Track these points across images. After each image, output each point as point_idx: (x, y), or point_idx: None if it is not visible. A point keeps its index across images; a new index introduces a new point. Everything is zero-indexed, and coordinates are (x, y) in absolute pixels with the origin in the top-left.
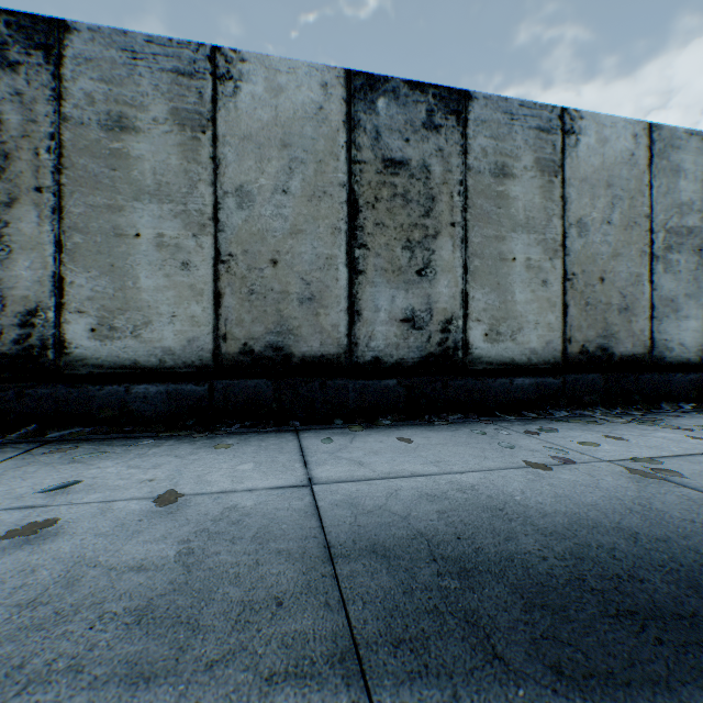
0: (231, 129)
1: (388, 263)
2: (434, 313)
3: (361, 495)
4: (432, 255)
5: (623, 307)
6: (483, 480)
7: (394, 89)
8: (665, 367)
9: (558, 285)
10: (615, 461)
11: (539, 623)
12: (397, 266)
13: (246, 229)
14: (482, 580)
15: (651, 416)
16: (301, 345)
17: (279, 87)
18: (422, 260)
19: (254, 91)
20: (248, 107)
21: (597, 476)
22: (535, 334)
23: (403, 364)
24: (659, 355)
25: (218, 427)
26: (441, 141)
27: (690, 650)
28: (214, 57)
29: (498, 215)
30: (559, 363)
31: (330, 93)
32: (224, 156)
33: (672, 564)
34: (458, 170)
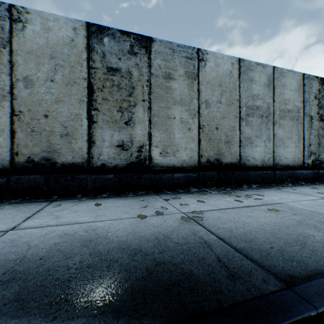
0: (21, 47)
1: (109, 118)
2: (134, 143)
3: (28, 236)
4: (133, 115)
5: (227, 141)
6: (107, 225)
7: (113, 33)
8: (246, 168)
9: (196, 130)
10: (187, 213)
11: (1, 311)
12: (114, 119)
13: (30, 98)
14: (12, 285)
15: (235, 190)
16: (62, 158)
17: (49, 28)
18: (127, 117)
19: (35, 29)
20: (31, 36)
21: (167, 220)
22: (185, 153)
23: (118, 167)
24: (244, 163)
25: (9, 200)
26: (137, 60)
27: (62, 323)
28: (11, 10)
29: (166, 97)
30: (197, 166)
31: (78, 33)
32: (17, 61)
33: (133, 268)
34: (146, 75)
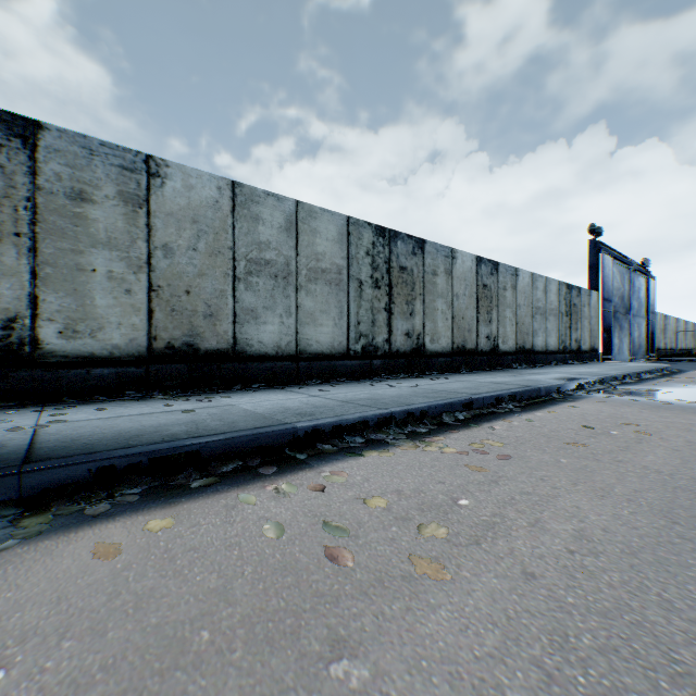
0: None
1: None
2: None
3: None
4: None
5: (209, 314)
6: None
7: None
8: (247, 358)
9: (144, 294)
10: (45, 424)
11: None
12: None
13: None
14: None
15: (212, 394)
16: None
17: None
18: None
19: None
20: None
21: None
22: (119, 333)
23: None
24: (242, 350)
25: None
26: (3, 158)
27: None
28: None
29: (76, 232)
30: (146, 356)
31: None
32: None
33: None
34: (26, 188)
